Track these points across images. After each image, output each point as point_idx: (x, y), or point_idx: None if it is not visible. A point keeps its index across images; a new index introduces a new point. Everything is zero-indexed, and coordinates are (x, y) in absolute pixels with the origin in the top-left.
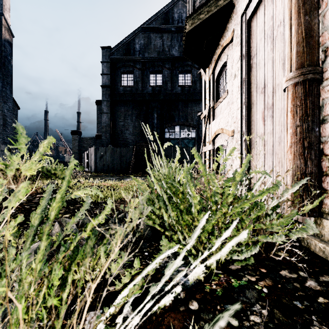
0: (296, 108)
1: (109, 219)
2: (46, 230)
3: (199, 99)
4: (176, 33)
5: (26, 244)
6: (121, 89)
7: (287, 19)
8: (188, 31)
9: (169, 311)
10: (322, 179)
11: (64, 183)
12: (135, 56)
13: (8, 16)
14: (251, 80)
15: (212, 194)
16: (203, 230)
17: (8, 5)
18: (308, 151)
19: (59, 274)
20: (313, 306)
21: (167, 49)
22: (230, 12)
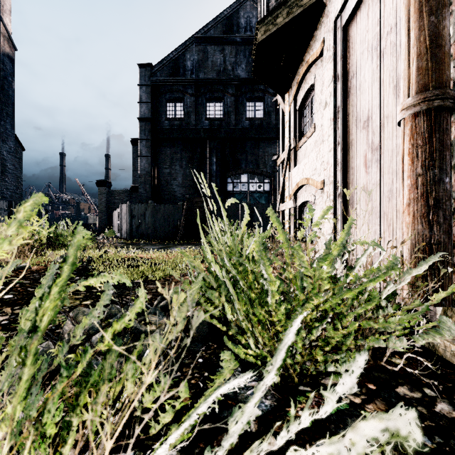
0: (416, 149)
1: (148, 308)
2: (32, 346)
3: (274, 137)
4: (242, 46)
5: (11, 360)
6: (166, 123)
7: (403, 21)
8: (260, 42)
9: (234, 454)
10: (453, 251)
11: (65, 268)
12: (186, 77)
13: (8, 20)
14: (348, 111)
15: (297, 275)
16: (284, 328)
17: (8, 6)
18: (434, 212)
19: (57, 415)
20: (449, 444)
21: (231, 67)
22: (318, 15)
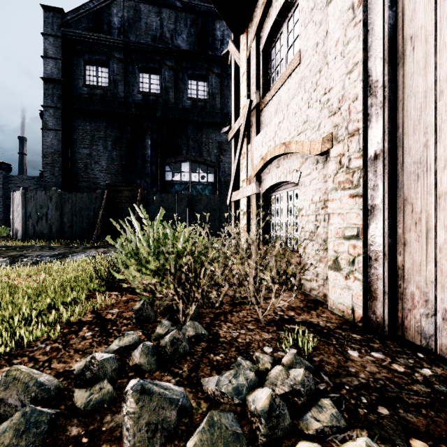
0: None
1: None
2: None
3: (219, 123)
4: (183, 12)
5: None
6: (85, 90)
7: None
8: None
9: None
10: None
11: None
12: (112, 36)
13: None
14: None
15: None
16: None
17: None
18: None
19: None
20: None
21: (169, 35)
22: None
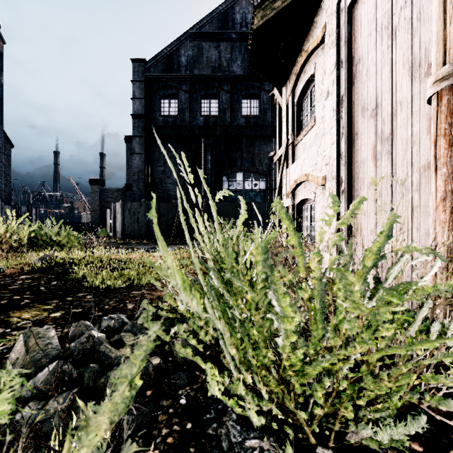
0: None
1: (125, 323)
2: None
3: (270, 135)
4: (238, 42)
5: None
6: (160, 119)
7: None
8: (257, 28)
9: None
10: None
11: None
12: (181, 73)
13: None
14: (353, 99)
15: (315, 294)
16: (298, 373)
17: None
18: None
19: None
20: None
21: (226, 63)
22: None
